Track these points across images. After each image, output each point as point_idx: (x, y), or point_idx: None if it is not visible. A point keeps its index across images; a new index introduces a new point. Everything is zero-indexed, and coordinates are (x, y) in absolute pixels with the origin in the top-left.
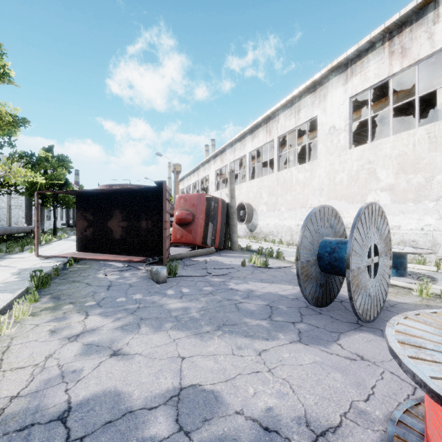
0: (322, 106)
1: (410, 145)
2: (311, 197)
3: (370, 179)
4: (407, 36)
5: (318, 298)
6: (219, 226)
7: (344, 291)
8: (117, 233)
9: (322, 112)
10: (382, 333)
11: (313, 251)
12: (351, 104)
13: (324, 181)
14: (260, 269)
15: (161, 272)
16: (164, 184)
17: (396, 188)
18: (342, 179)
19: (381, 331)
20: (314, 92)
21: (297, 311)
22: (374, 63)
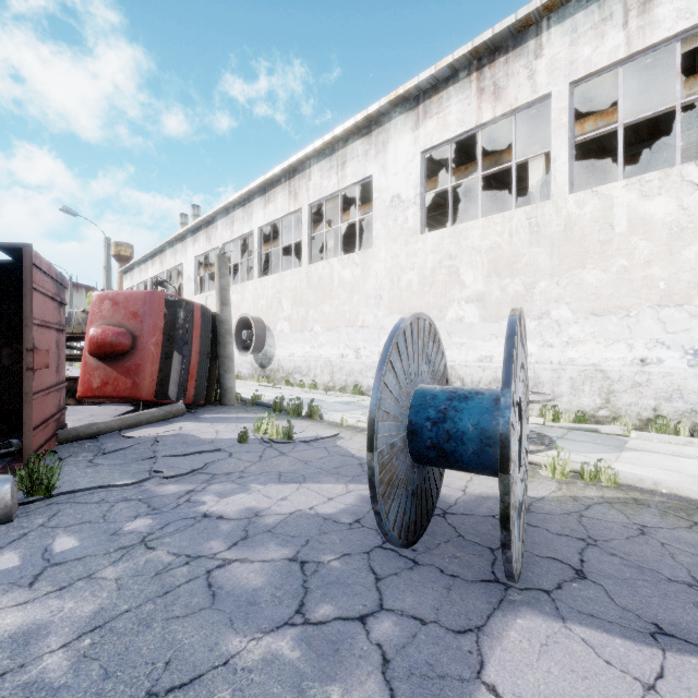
0: (380, 160)
1: (506, 234)
2: (363, 310)
3: (451, 283)
4: (501, 70)
5: (408, 524)
6: (195, 359)
7: None
8: None
9: (380, 171)
10: (555, 603)
11: (400, 418)
12: (423, 163)
13: (383, 284)
14: (278, 447)
15: None
16: (25, 252)
17: (487, 298)
18: (410, 282)
19: (549, 596)
20: (368, 135)
21: (365, 566)
22: (457, 102)
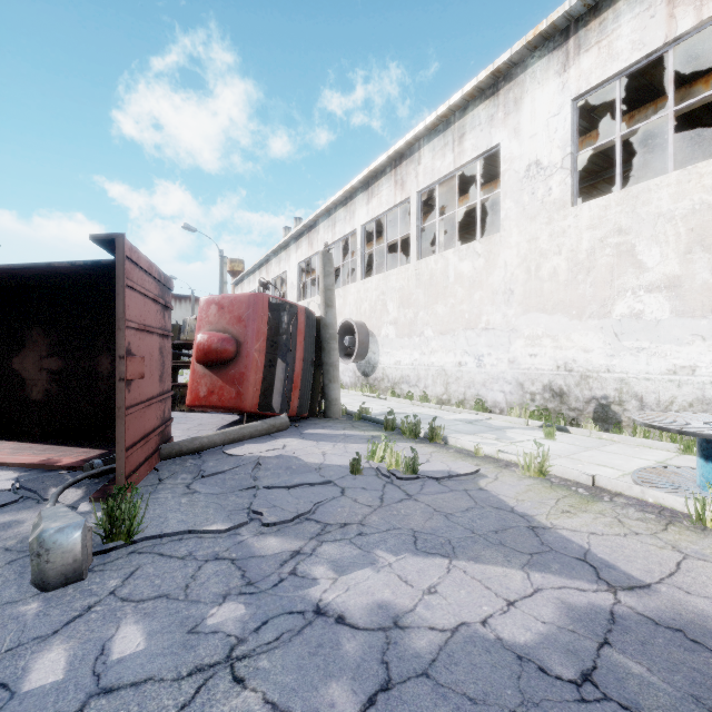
0: (511, 123)
1: None
2: (487, 309)
3: (621, 266)
4: None
5: None
6: (299, 366)
7: (703, 593)
8: (35, 385)
9: (511, 136)
10: None
11: None
12: (575, 114)
13: (515, 276)
14: (401, 484)
15: (54, 547)
16: (117, 243)
17: (686, 283)
18: (555, 270)
19: None
20: (494, 95)
21: None
22: (631, 18)
